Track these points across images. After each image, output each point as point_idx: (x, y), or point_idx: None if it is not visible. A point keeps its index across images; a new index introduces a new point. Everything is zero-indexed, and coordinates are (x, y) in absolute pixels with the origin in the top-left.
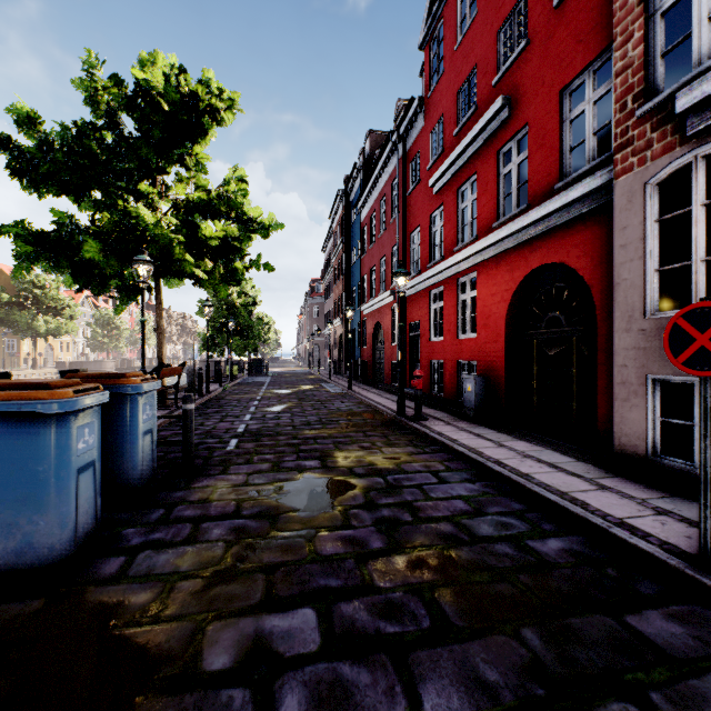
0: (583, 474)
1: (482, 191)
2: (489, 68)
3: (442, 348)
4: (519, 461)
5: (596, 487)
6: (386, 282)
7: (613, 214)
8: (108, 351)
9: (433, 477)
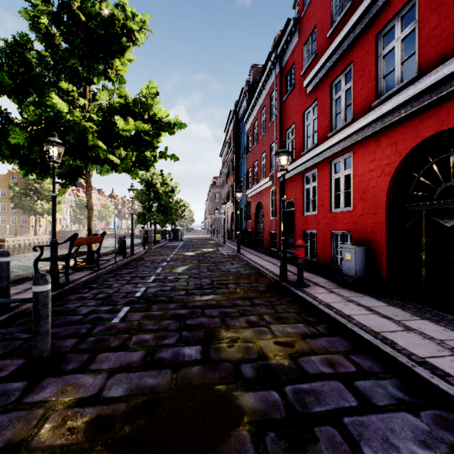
0: None
1: (358, 77)
2: None
3: (315, 220)
4: None
5: None
6: (265, 172)
7: None
8: (84, 224)
9: (348, 391)
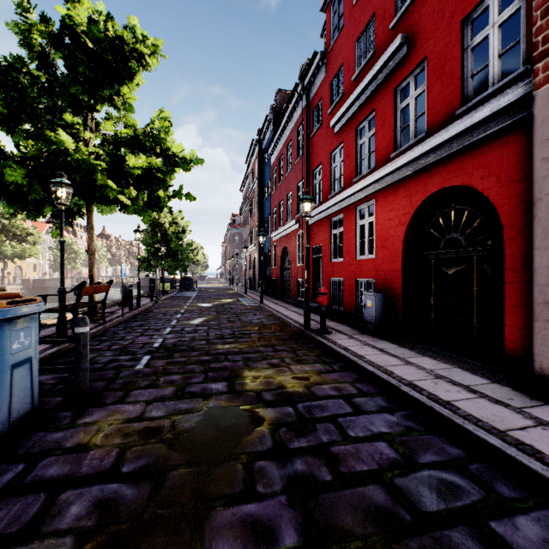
0: (508, 402)
1: (380, 126)
2: (386, 14)
3: (342, 268)
4: (433, 383)
5: (532, 421)
6: (292, 213)
7: (533, 127)
8: (67, 271)
9: (347, 404)
